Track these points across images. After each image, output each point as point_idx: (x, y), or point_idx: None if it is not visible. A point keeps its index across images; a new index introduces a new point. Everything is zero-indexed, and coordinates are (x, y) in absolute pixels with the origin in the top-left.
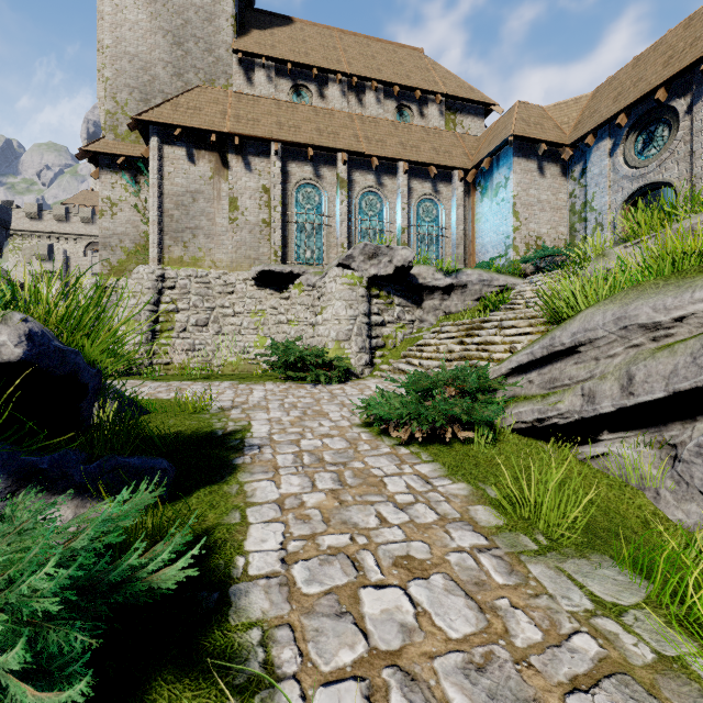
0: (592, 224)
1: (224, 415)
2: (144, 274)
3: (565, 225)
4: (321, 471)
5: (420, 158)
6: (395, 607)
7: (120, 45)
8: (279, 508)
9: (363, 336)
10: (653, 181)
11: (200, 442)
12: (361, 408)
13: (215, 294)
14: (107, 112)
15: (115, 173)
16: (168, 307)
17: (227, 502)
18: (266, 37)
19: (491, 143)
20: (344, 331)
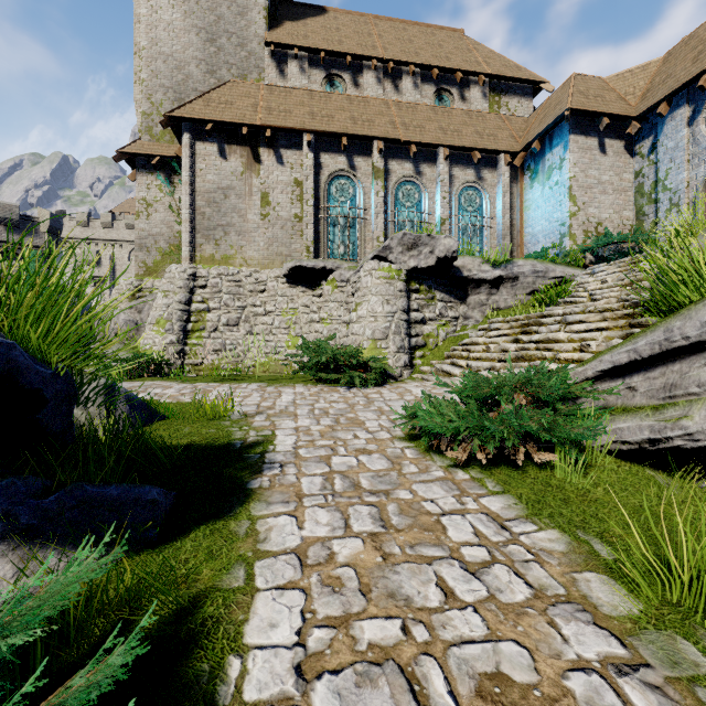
0: (665, 206)
1: (246, 422)
2: (176, 273)
3: (630, 209)
4: (356, 503)
5: (462, 143)
6: None
7: (155, 46)
8: (299, 562)
9: (401, 335)
10: None
11: (213, 456)
12: (405, 417)
13: (247, 293)
14: (142, 114)
15: (151, 173)
16: (199, 306)
17: (231, 549)
18: (299, 28)
19: (543, 121)
20: (380, 329)
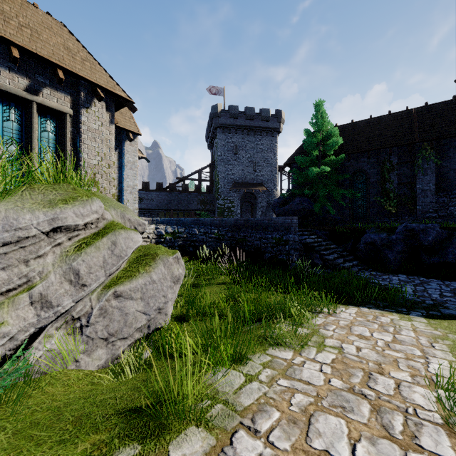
0: None
1: None
2: None
3: None
4: None
5: None
6: (371, 454)
7: None
8: None
9: None
10: None
11: None
12: None
13: None
14: None
15: None
16: None
17: None
18: None
19: None
20: None
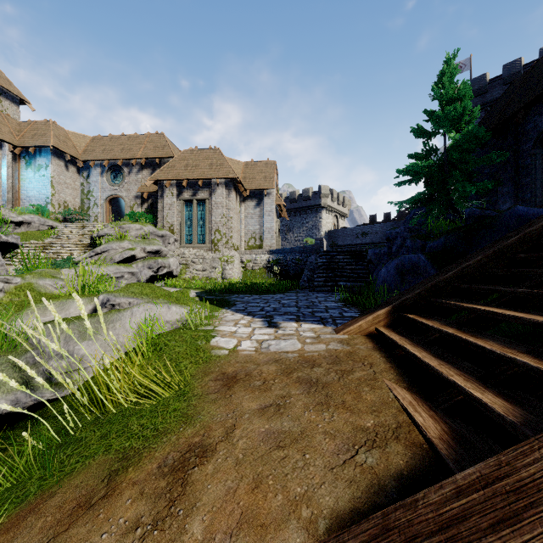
0: (93, 203)
1: None
2: None
3: (79, 198)
4: None
5: None
6: None
7: None
8: None
9: None
10: (117, 194)
11: None
12: None
13: None
14: None
15: None
16: None
17: None
18: None
19: (35, 138)
20: None
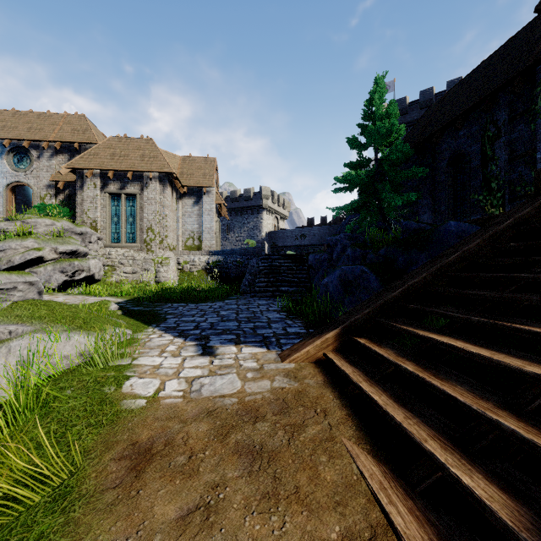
0: None
1: None
2: None
3: None
4: None
5: None
6: None
7: None
8: None
9: None
10: (23, 181)
11: None
12: None
13: None
14: None
15: None
16: None
17: None
18: None
19: None
20: None
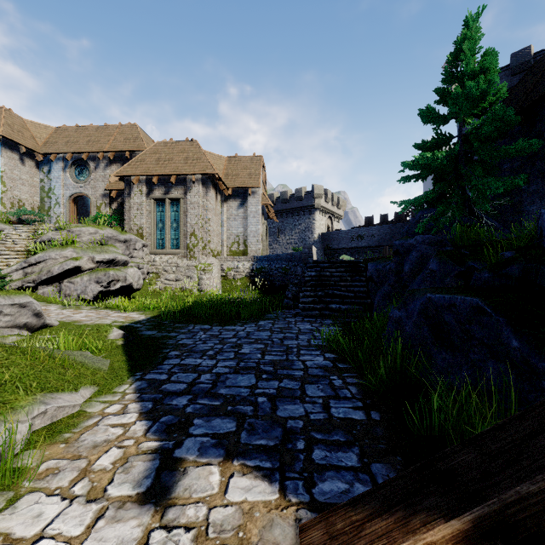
0: (54, 202)
1: None
2: None
3: (38, 197)
4: None
5: None
6: None
7: None
8: None
9: None
10: (82, 192)
11: None
12: None
13: None
14: None
15: None
16: None
17: None
18: None
19: None
20: None
